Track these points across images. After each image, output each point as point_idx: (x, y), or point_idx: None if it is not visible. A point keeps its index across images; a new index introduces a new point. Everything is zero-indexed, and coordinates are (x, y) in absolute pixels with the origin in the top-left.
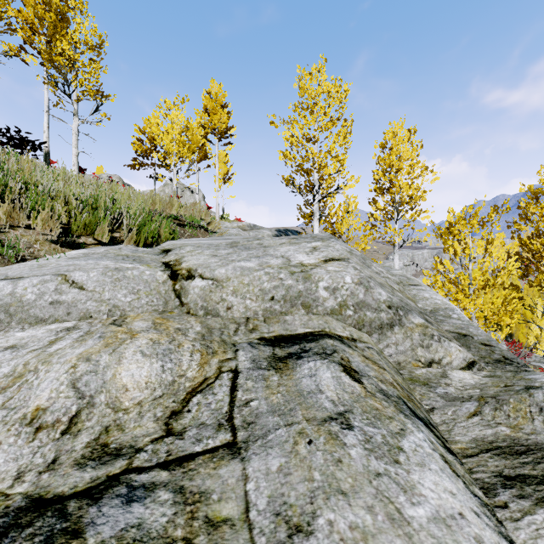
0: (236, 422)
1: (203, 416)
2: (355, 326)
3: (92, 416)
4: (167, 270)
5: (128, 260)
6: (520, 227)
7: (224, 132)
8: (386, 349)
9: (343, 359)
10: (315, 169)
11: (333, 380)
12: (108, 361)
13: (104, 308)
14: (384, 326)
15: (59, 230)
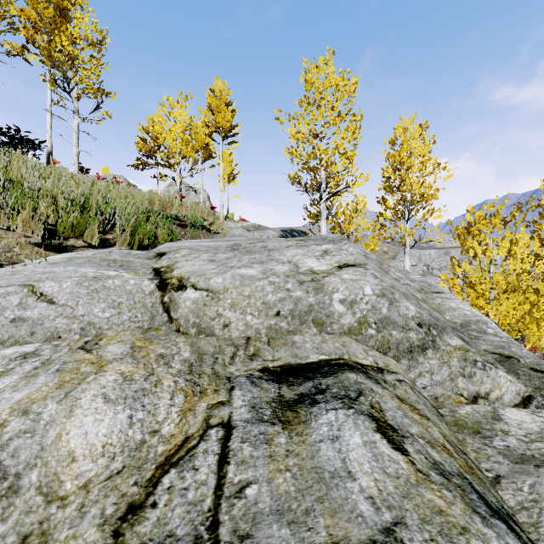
0: (223, 532)
1: (174, 516)
2: (379, 349)
3: (11, 511)
4: (155, 279)
5: (114, 266)
6: (541, 226)
7: (229, 130)
8: (418, 379)
9: (374, 406)
10: (322, 167)
11: (366, 450)
12: (54, 413)
13: (77, 327)
14: (415, 349)
15: (42, 232)
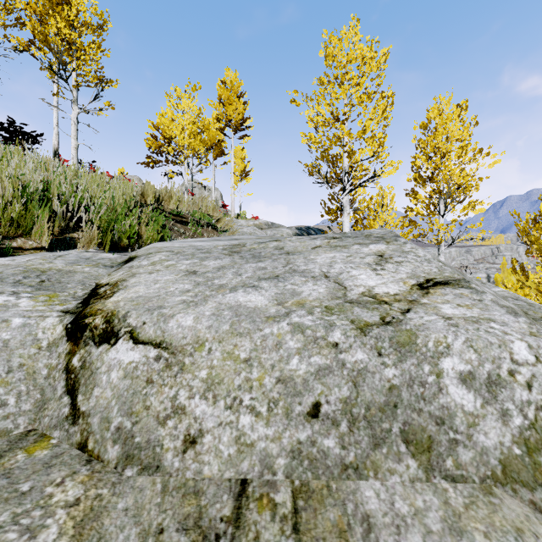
0: None
1: None
2: None
3: None
4: (70, 312)
5: (25, 283)
6: None
7: (240, 123)
8: None
9: None
10: (345, 154)
11: None
12: None
13: None
14: None
15: None
